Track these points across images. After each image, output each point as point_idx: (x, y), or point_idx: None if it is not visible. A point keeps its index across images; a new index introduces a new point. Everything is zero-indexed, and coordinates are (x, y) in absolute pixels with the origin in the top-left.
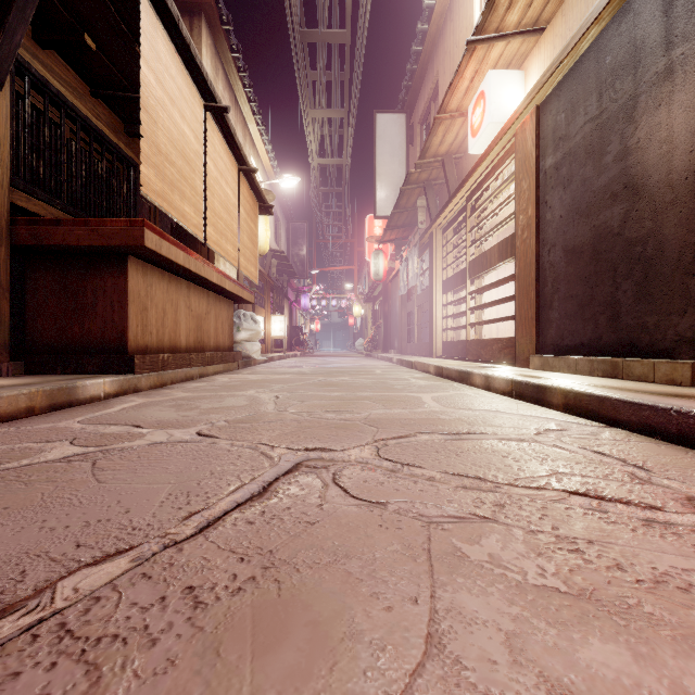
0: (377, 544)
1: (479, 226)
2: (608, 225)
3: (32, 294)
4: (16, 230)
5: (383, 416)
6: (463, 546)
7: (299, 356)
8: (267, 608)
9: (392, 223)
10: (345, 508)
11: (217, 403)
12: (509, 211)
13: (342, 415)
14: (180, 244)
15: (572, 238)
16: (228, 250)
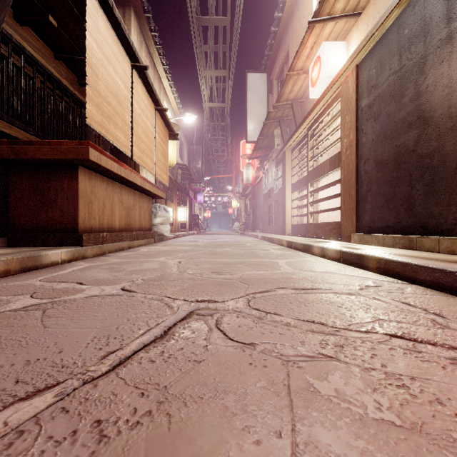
0: (248, 380)
1: (316, 147)
2: (406, 144)
3: (13, 192)
4: (1, 148)
5: (252, 276)
6: (314, 382)
7: (196, 234)
8: (158, 442)
9: (258, 145)
10: (224, 349)
11: (138, 266)
12: (336, 137)
13: (224, 275)
14: (114, 158)
15: (381, 154)
16: (148, 163)
